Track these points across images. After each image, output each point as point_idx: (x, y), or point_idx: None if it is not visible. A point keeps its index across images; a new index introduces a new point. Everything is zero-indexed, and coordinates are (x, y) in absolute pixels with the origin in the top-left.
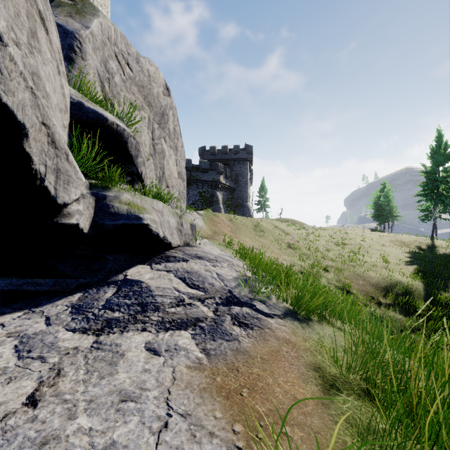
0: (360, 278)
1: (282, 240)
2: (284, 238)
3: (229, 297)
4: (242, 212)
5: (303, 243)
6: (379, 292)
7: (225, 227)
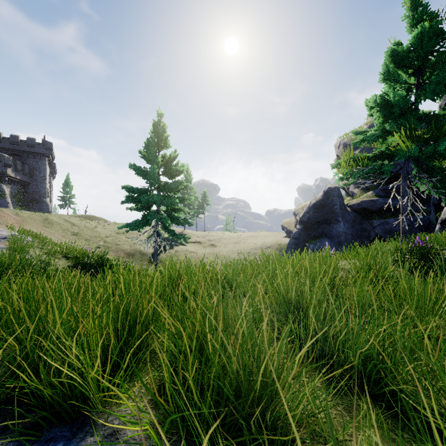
0: (120, 250)
1: (69, 230)
2: (71, 228)
3: (5, 238)
4: (38, 208)
5: (88, 232)
6: (128, 256)
7: (10, 220)
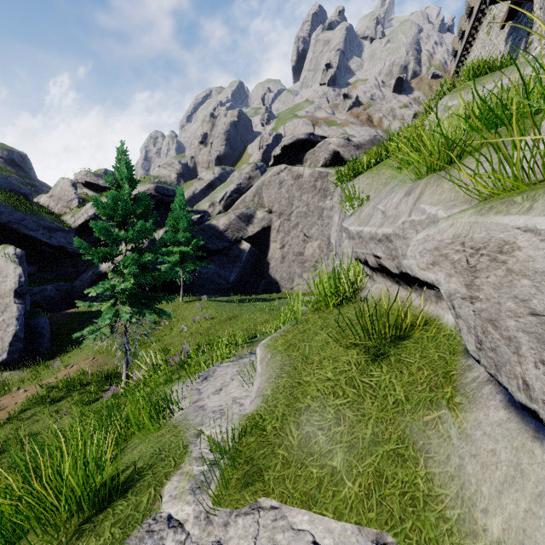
0: None
1: None
2: None
3: None
4: None
5: None
6: None
7: None
